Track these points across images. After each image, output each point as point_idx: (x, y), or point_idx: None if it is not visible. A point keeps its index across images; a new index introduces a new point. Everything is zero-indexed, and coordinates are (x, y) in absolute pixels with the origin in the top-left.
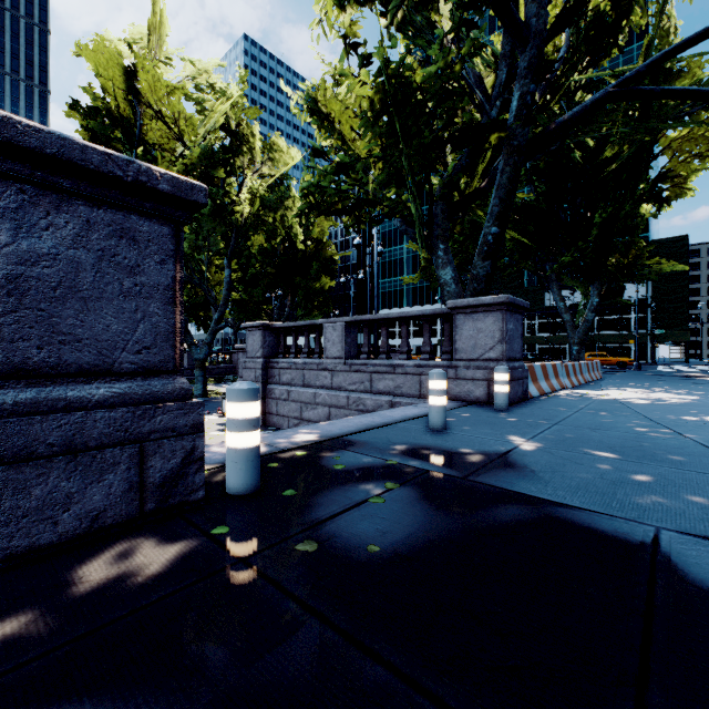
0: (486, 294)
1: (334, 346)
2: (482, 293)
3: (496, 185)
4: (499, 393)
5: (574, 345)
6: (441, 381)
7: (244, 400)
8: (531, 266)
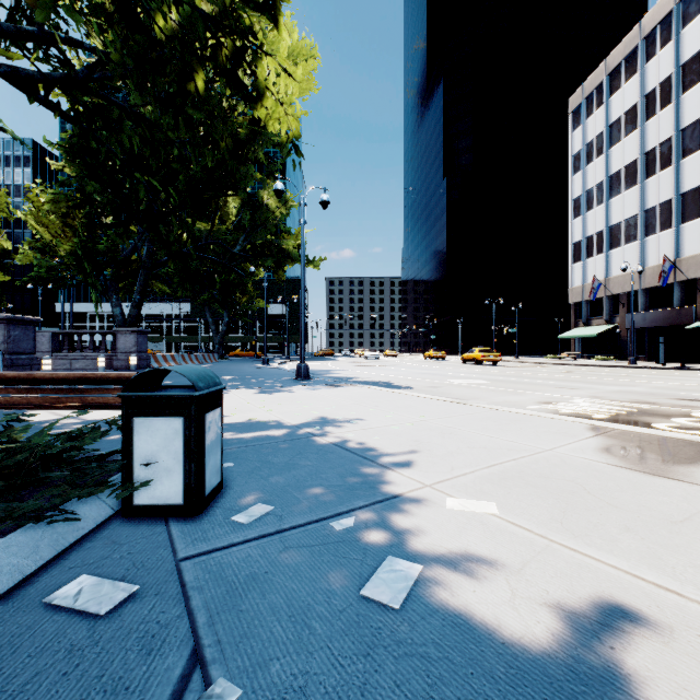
0: (137, 323)
1: (43, 345)
2: (135, 323)
3: (139, 279)
4: (132, 364)
5: (217, 344)
6: (103, 358)
7: (49, 359)
8: (192, 295)
